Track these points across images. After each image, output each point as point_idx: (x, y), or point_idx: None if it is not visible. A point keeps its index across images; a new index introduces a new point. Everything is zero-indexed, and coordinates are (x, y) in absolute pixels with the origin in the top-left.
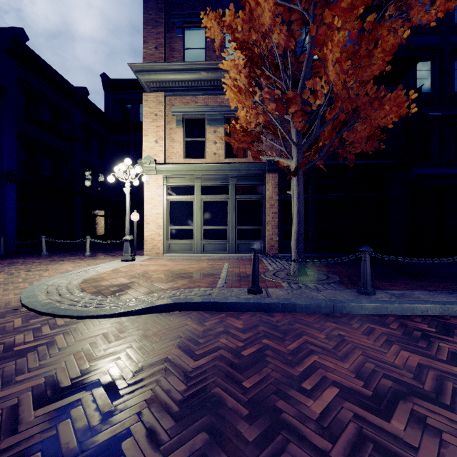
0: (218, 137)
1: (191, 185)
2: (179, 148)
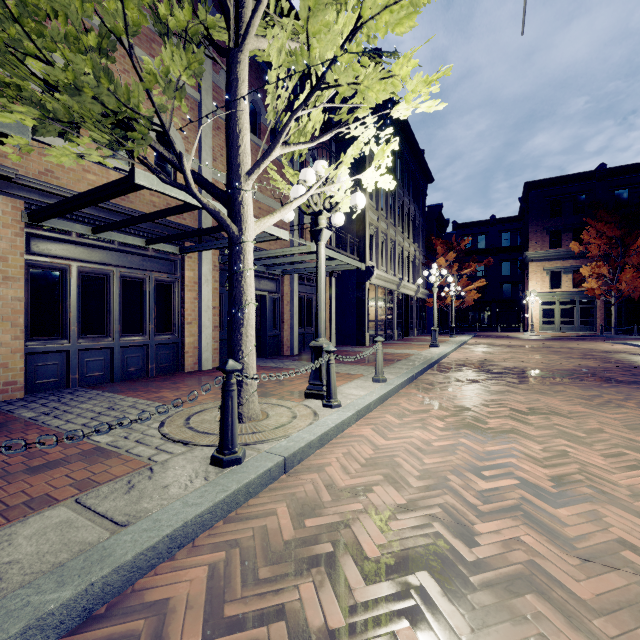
0: (568, 279)
1: (553, 301)
2: (547, 285)
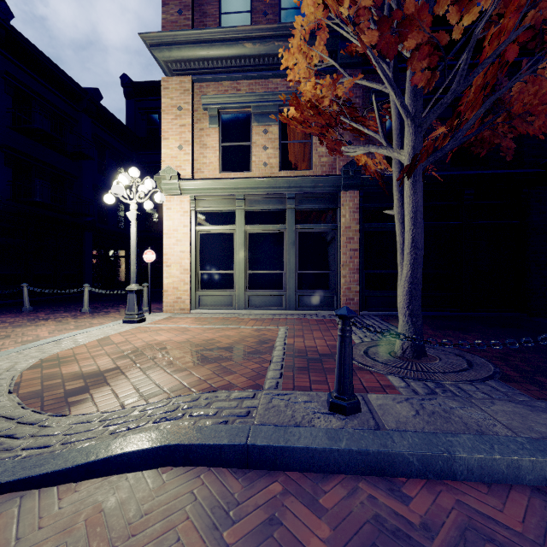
0: (269, 140)
1: (231, 210)
2: (213, 157)
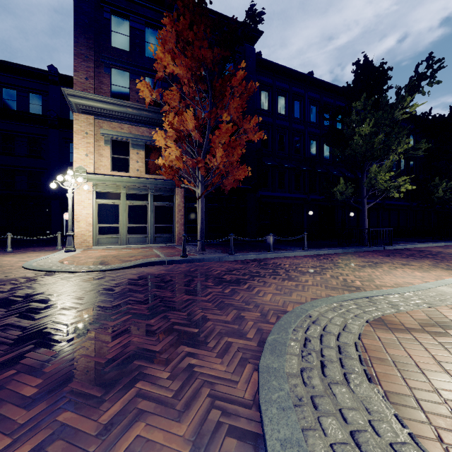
0: (140, 158)
1: (118, 192)
2: (107, 162)
